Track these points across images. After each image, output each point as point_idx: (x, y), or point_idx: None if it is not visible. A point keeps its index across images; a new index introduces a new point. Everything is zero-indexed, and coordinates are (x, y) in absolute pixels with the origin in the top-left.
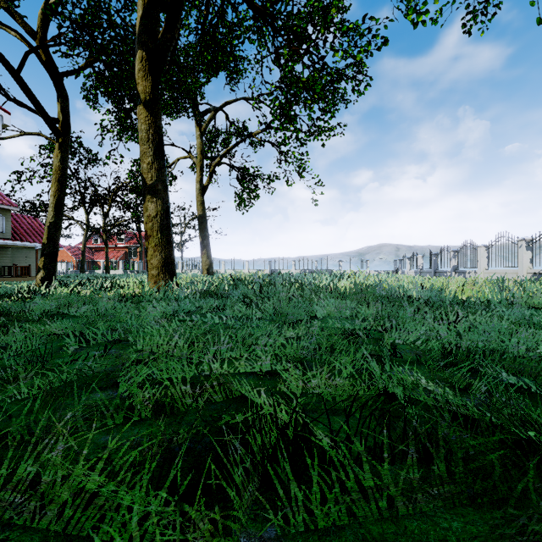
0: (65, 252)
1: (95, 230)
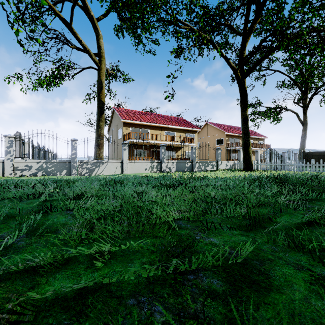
0: None
1: None
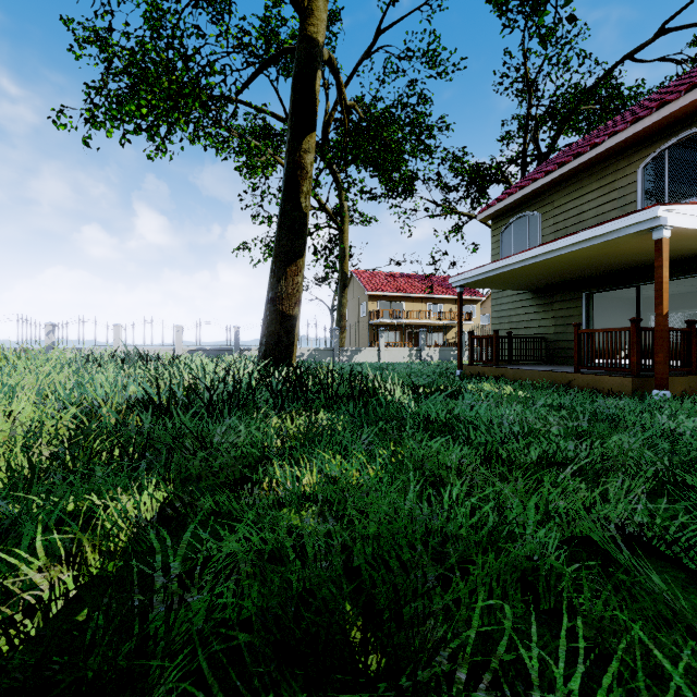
0: None
1: None
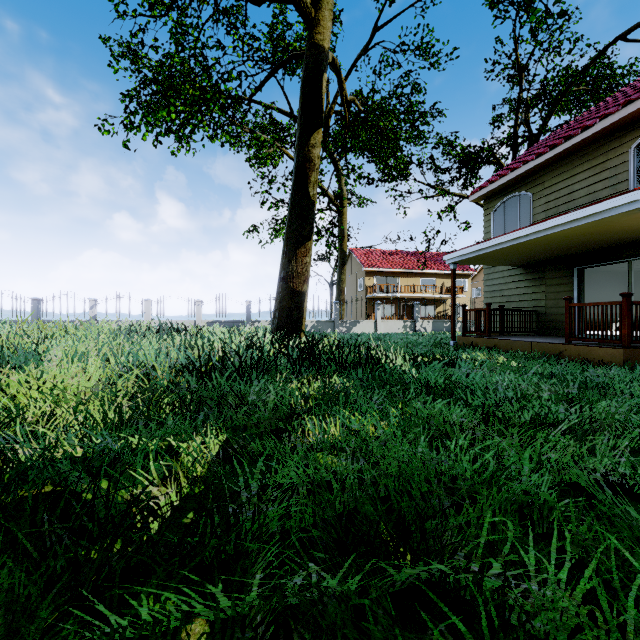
0: None
1: None
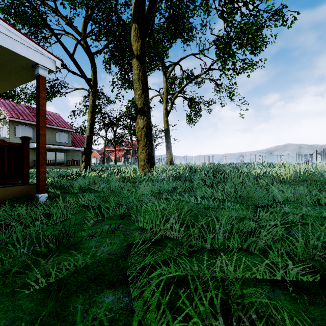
0: (96, 153)
1: (109, 140)
